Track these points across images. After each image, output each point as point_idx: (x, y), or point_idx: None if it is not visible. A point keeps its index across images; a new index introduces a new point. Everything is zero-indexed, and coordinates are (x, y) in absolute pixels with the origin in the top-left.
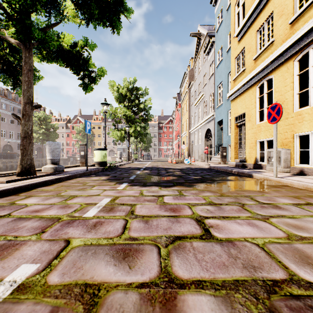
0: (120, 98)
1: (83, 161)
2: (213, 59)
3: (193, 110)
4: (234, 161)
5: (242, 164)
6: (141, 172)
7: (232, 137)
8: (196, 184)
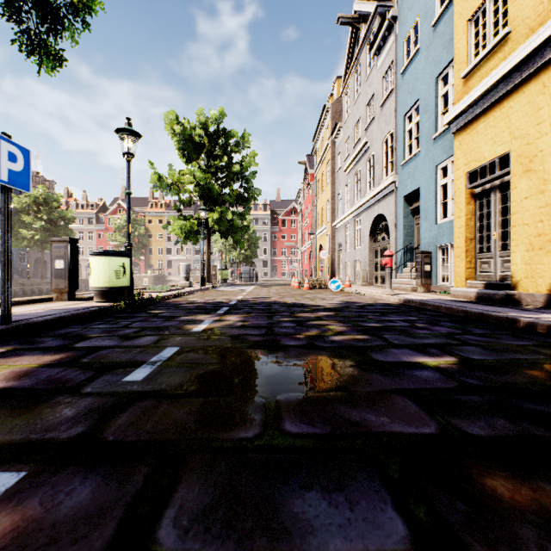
0: (188, 149)
1: (63, 287)
2: (394, 58)
3: (342, 181)
4: (464, 285)
5: (505, 295)
6: (212, 326)
7: (457, 224)
8: None
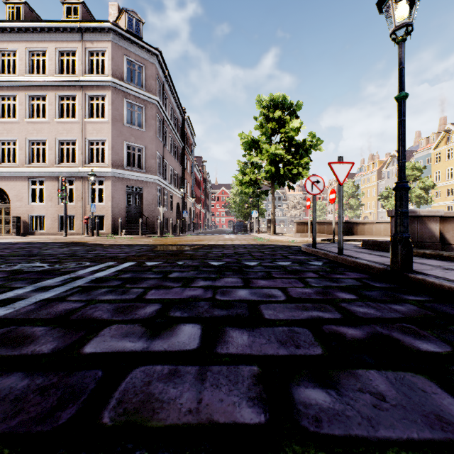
0: (350, 193)
1: None
2: None
3: None
4: None
5: None
6: None
7: None
8: None
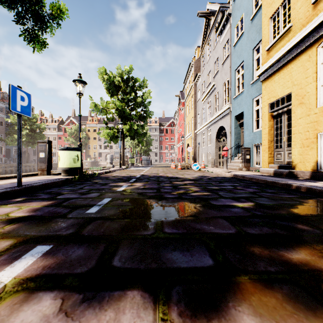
0: (112, 89)
1: (44, 167)
2: (229, 37)
3: (200, 107)
4: (267, 166)
5: (289, 172)
6: (127, 188)
7: (263, 132)
8: (294, 254)
